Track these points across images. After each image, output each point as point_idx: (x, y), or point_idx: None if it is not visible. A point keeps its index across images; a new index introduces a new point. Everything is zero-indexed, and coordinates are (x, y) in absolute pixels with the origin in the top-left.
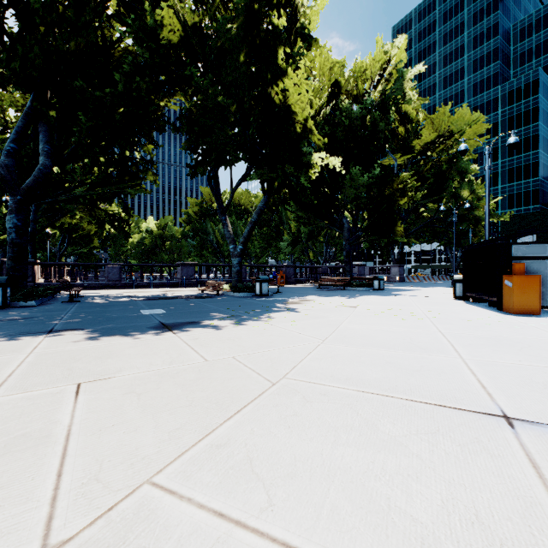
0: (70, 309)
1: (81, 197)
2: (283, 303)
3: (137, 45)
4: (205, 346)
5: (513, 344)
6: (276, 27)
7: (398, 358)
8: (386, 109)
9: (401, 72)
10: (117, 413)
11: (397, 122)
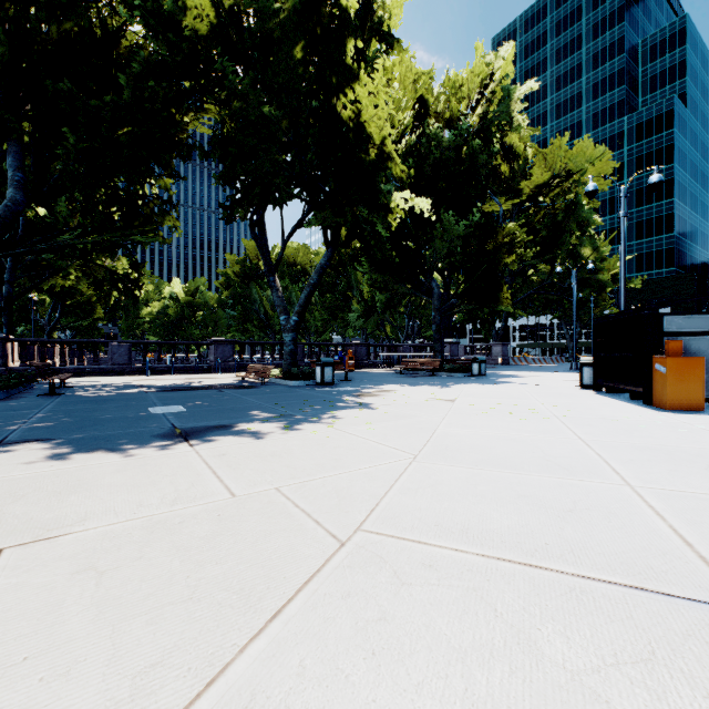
0: (46, 406)
1: (70, 247)
2: (354, 395)
3: (150, 37)
4: (234, 468)
5: (692, 459)
6: (343, 12)
7: (534, 486)
8: (488, 138)
9: (507, 90)
10: (45, 623)
11: (500, 157)
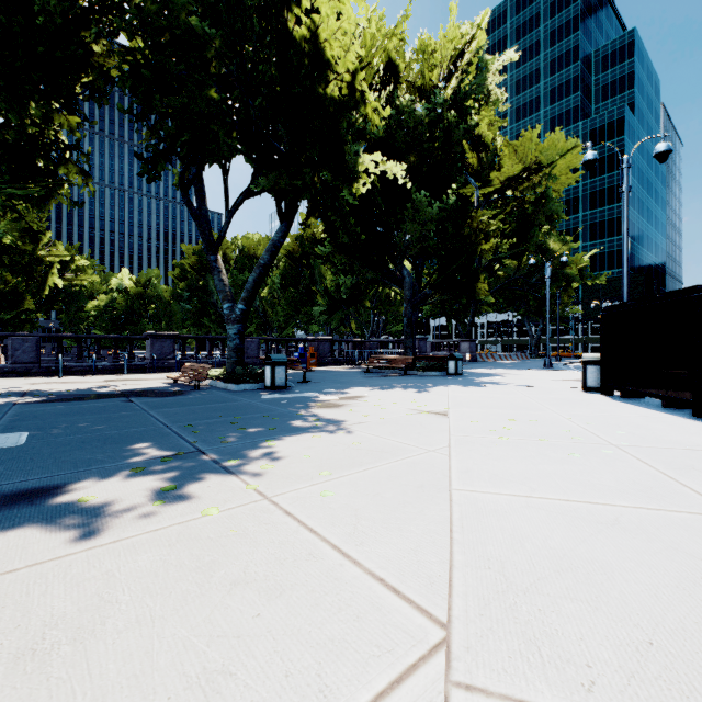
0: None
1: None
2: (310, 406)
3: None
4: None
5: None
6: None
7: None
8: (462, 114)
9: (483, 63)
10: None
11: (468, 148)
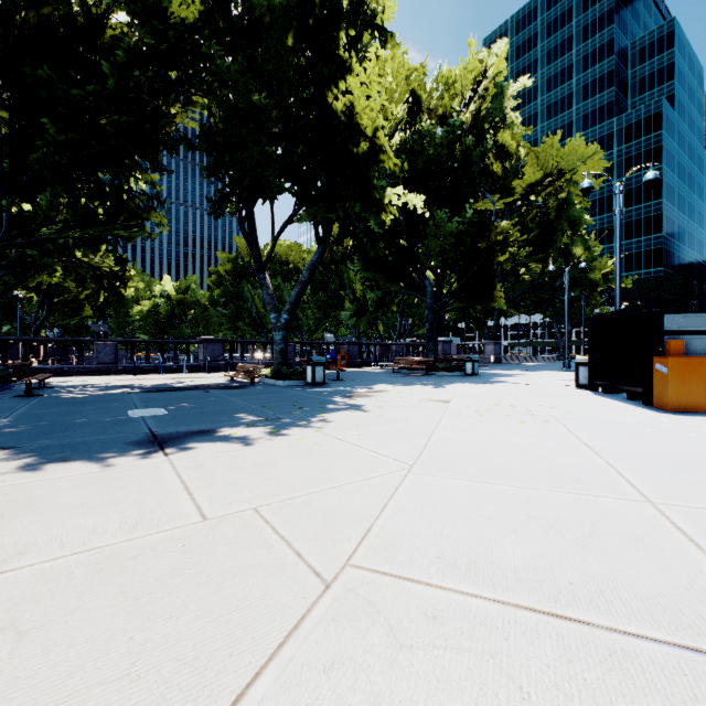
0: (18, 409)
1: (49, 241)
2: (345, 396)
3: (134, 25)
4: (210, 482)
5: None
6: None
7: (545, 504)
8: (481, 135)
9: (500, 87)
10: None
11: (492, 156)
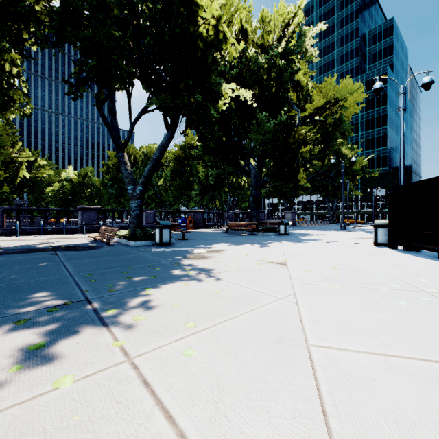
0: None
1: None
2: (185, 258)
3: None
4: None
5: None
6: None
7: None
8: (288, 64)
9: (302, 30)
10: None
11: (290, 89)
